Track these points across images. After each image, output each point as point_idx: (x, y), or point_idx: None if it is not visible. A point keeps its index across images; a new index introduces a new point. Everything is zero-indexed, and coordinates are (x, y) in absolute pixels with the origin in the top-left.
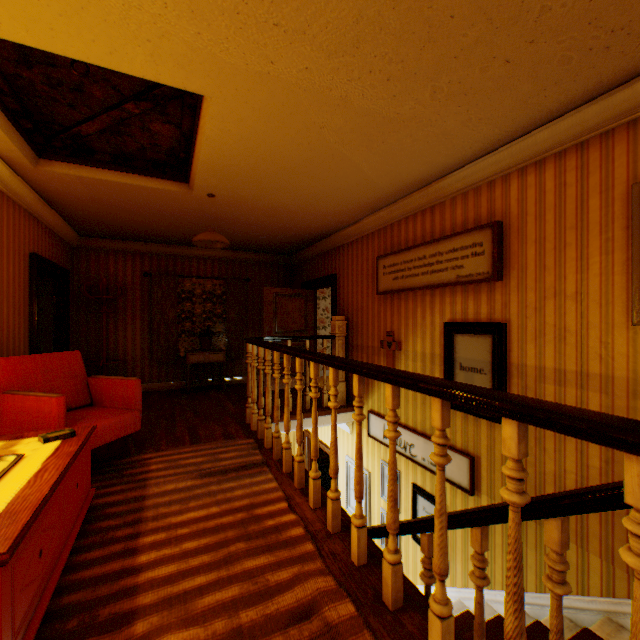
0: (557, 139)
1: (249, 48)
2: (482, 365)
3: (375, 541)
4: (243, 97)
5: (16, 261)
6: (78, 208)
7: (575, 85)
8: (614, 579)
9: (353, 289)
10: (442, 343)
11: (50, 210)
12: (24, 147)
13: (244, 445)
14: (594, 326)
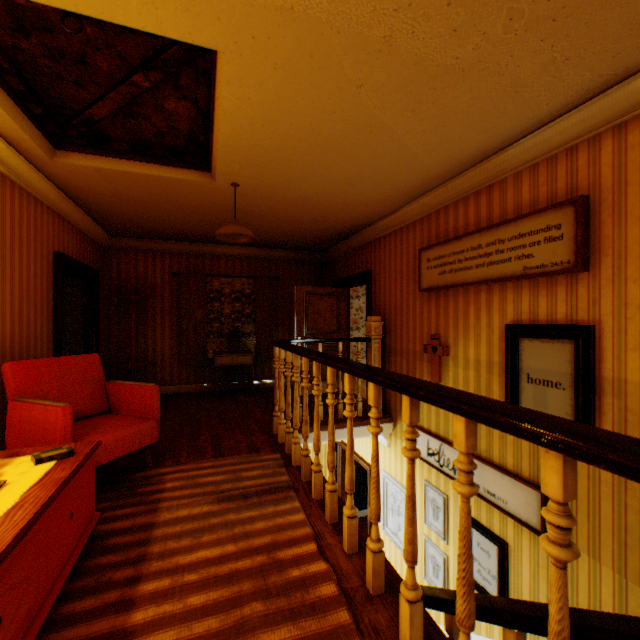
0: None
1: None
2: (559, 378)
3: (417, 571)
4: (262, 48)
5: (38, 260)
6: (103, 205)
7: None
8: None
9: (391, 286)
10: (502, 349)
11: (76, 208)
12: (36, 136)
13: (269, 461)
14: None
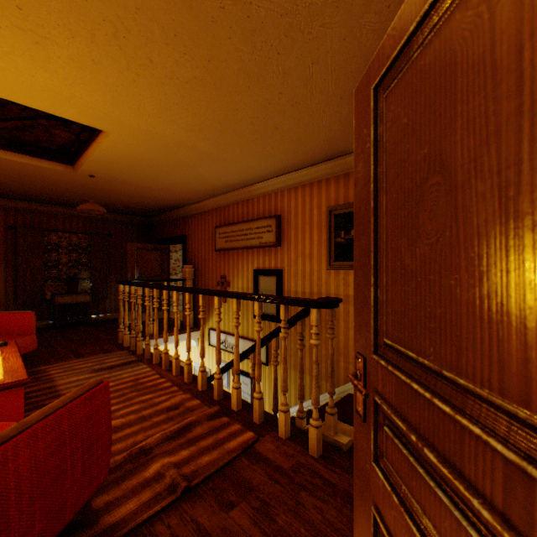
0: (302, 179)
1: (142, 121)
2: (272, 292)
3: None
4: (133, 136)
5: None
6: None
7: (304, 159)
8: (322, 386)
9: (199, 246)
10: (253, 281)
11: None
12: None
13: (122, 354)
14: (315, 270)
